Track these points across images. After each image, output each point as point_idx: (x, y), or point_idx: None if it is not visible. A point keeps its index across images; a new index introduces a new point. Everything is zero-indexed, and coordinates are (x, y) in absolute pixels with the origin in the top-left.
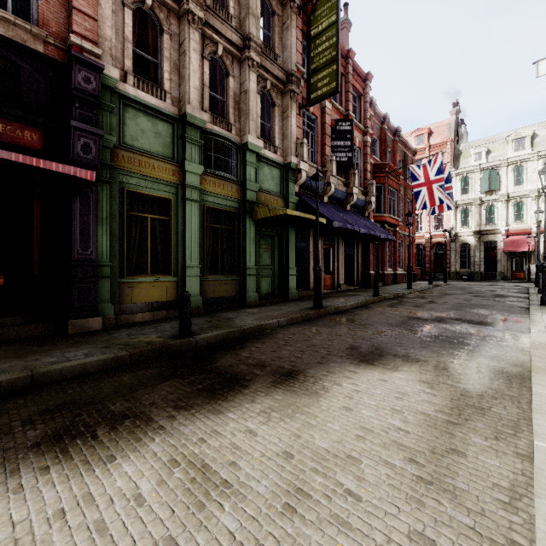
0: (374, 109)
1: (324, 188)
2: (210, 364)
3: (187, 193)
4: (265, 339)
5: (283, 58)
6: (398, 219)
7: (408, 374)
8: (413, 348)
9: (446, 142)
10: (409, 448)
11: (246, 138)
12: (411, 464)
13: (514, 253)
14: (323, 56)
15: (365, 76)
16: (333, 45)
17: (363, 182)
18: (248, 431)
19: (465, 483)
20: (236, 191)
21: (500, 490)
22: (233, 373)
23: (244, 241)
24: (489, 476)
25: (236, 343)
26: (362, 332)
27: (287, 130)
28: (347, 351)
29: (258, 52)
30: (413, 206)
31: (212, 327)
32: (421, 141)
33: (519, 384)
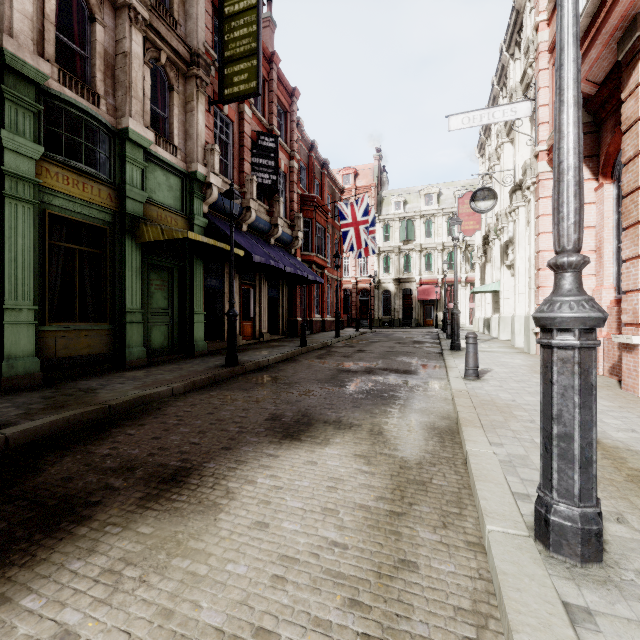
0: (301, 132)
1: (243, 213)
2: (22, 483)
3: (6, 185)
4: (146, 419)
5: (186, 29)
6: (327, 260)
7: (341, 447)
8: (345, 409)
9: (371, 187)
10: (349, 578)
11: (125, 122)
12: (353, 612)
13: (425, 301)
14: (241, 45)
15: (292, 91)
16: (254, 34)
17: (289, 214)
18: (59, 635)
19: (424, 622)
20: (108, 197)
21: (464, 619)
22: (66, 493)
23: (122, 272)
24: (448, 596)
25: (92, 431)
26: (286, 393)
27: (192, 128)
28: (267, 423)
29: (145, 3)
30: (341, 247)
31: (51, 407)
32: (348, 181)
33: (451, 441)
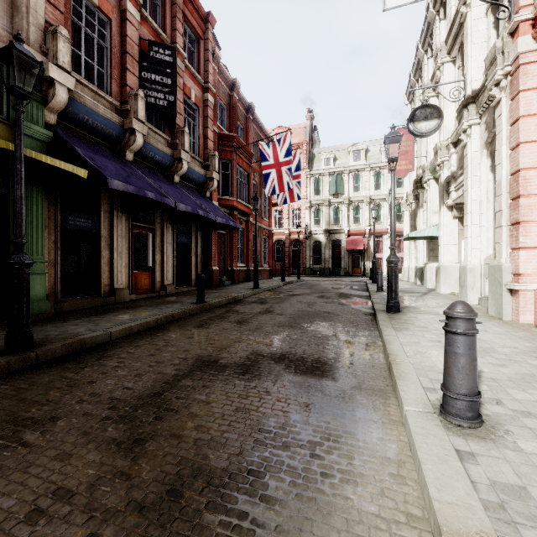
0: (218, 64)
1: (125, 136)
2: None
3: None
4: None
5: None
6: (250, 207)
7: None
8: None
9: (303, 144)
10: None
11: None
12: None
13: (353, 251)
14: None
15: (205, 15)
16: None
17: (202, 152)
18: None
19: None
20: None
21: None
22: None
23: None
24: None
25: None
26: None
27: None
28: None
29: None
30: (270, 197)
31: None
32: None
33: None
